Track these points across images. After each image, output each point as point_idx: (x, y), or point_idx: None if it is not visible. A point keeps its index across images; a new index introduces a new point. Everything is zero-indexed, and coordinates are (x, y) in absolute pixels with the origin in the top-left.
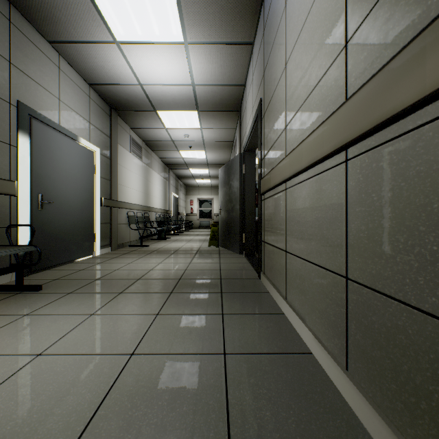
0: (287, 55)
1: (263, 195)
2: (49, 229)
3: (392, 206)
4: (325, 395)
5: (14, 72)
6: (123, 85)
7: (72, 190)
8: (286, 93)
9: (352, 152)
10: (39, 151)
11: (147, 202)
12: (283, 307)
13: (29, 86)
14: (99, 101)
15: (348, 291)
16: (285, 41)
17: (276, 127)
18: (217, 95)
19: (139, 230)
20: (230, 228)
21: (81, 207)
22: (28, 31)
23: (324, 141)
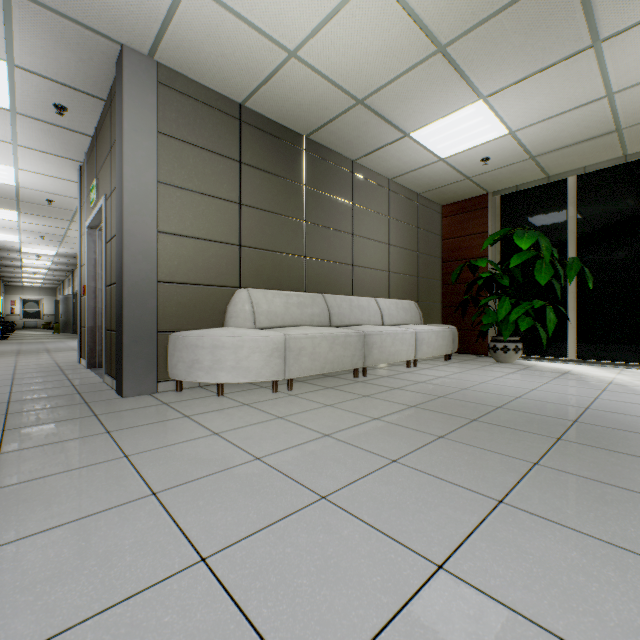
0: None
1: None
2: None
3: None
4: None
5: None
6: (12, 264)
7: None
8: None
9: None
10: None
11: None
12: None
13: None
14: None
15: None
16: None
17: None
18: (61, 269)
19: None
20: (68, 324)
21: None
22: None
23: None
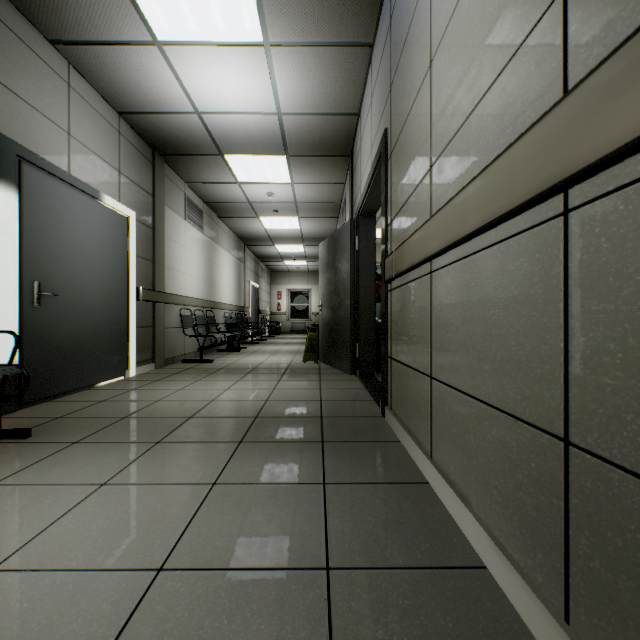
0: (432, 45)
1: (390, 282)
2: (52, 337)
3: None
4: None
5: None
6: (172, 114)
7: (90, 276)
8: (431, 110)
9: (580, 194)
10: (35, 214)
11: (211, 295)
12: (426, 471)
13: (18, 111)
14: (135, 140)
15: (569, 469)
16: (430, 23)
17: (412, 170)
18: (316, 130)
19: (199, 337)
20: (336, 335)
21: (106, 302)
22: (16, 23)
23: (517, 178)
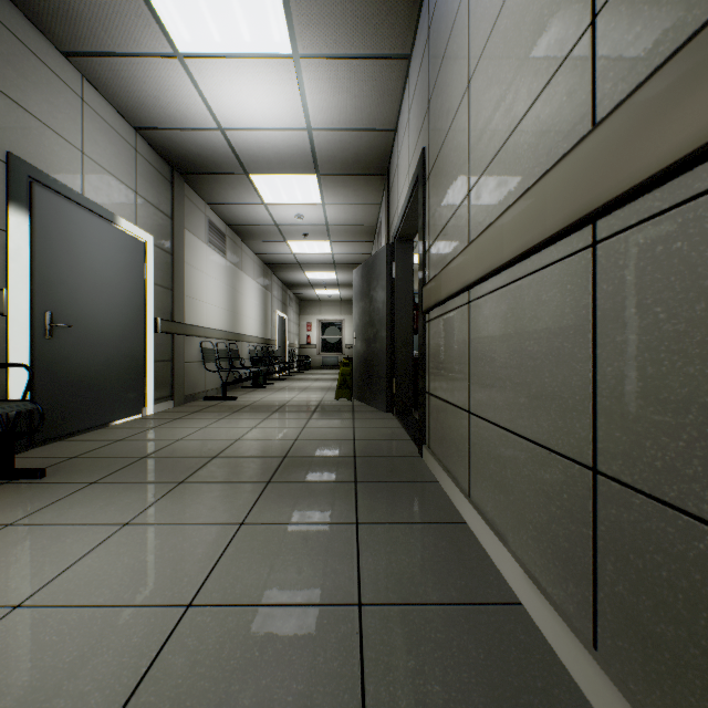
0: (471, 64)
1: (428, 313)
2: (65, 371)
3: (706, 330)
4: (553, 697)
5: (2, 103)
6: (192, 130)
7: (105, 305)
8: (469, 133)
9: (607, 227)
10: (46, 240)
11: (234, 326)
12: (464, 511)
13: (29, 129)
14: (153, 158)
15: (597, 497)
16: (468, 41)
17: (450, 194)
18: (349, 148)
19: (221, 373)
20: (370, 369)
21: (122, 334)
22: (27, 34)
23: (549, 209)
